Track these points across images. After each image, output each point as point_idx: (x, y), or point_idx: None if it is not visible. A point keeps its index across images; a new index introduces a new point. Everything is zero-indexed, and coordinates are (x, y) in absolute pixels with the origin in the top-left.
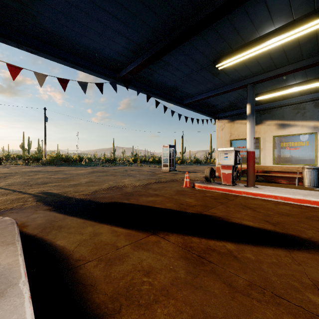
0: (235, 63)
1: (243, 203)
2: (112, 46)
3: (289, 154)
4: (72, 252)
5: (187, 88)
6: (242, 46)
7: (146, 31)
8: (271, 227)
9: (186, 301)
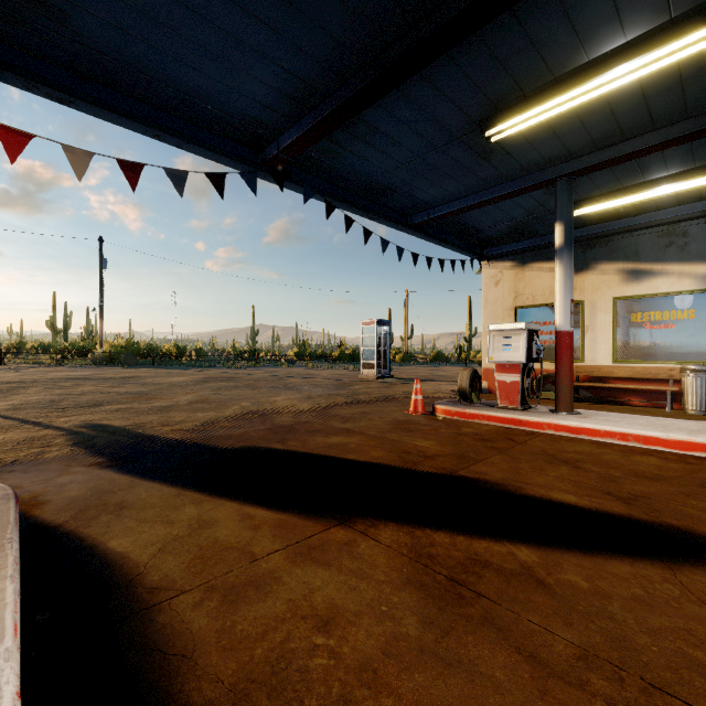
0: (530, 126)
1: (549, 451)
2: (245, 86)
3: (651, 339)
4: (143, 570)
5: (419, 188)
6: (547, 86)
7: (325, 48)
8: (621, 506)
9: (424, 703)
